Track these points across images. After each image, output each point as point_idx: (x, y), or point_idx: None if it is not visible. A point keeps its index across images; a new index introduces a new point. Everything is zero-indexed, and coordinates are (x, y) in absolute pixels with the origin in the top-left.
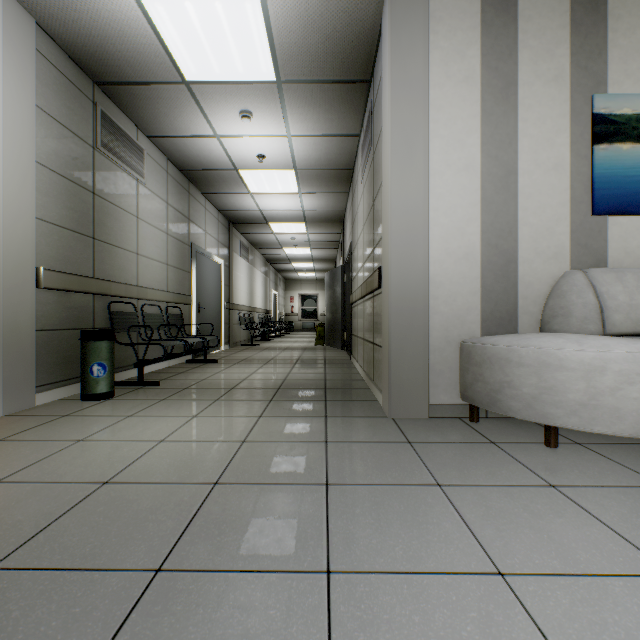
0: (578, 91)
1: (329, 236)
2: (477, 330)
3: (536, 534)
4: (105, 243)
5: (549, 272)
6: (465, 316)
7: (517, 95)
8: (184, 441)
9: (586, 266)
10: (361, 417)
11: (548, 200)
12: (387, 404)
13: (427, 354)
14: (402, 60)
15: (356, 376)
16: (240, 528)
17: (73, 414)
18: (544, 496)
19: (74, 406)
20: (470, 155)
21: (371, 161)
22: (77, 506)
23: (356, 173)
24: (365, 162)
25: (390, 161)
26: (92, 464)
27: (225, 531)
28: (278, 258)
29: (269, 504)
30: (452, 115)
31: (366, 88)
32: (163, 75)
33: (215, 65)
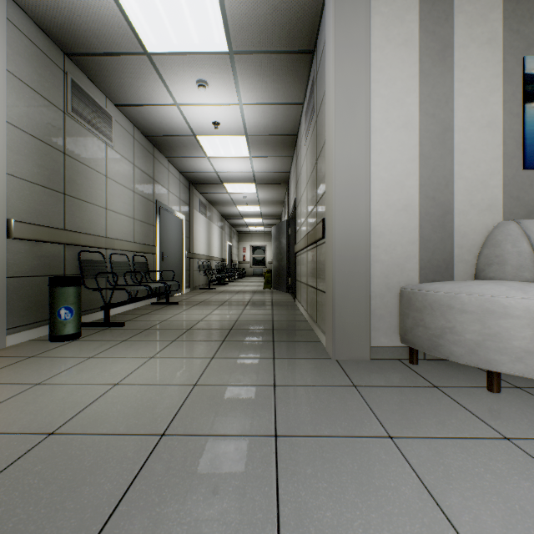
0: (510, 53)
1: (276, 195)
2: (415, 277)
3: (506, 504)
4: (75, 198)
5: (483, 223)
6: (404, 264)
7: (453, 57)
8: (138, 384)
9: (518, 217)
10: (307, 358)
11: (482, 155)
12: (331, 346)
13: (369, 300)
14: (345, 24)
15: (300, 317)
16: (183, 494)
17: (39, 355)
18: (502, 451)
19: (42, 347)
20: (409, 113)
21: (314, 124)
22: (14, 464)
23: (300, 138)
24: (308, 126)
25: (334, 119)
26: (43, 411)
27: (166, 499)
28: (232, 214)
29: (216, 461)
30: (392, 76)
31: (310, 58)
32: (126, 46)
33: (173, 36)
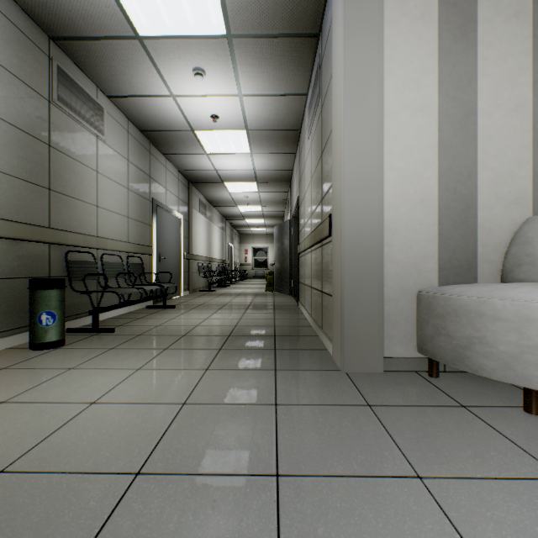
0: None
1: (278, 195)
2: (434, 279)
3: None
4: (62, 194)
5: (510, 218)
6: (421, 264)
7: (476, 32)
8: (118, 403)
9: None
10: (312, 370)
11: (509, 142)
12: (339, 356)
13: (382, 304)
14: None
15: (304, 322)
16: None
17: (13, 366)
18: None
19: (19, 356)
20: (427, 95)
21: (319, 114)
22: None
23: (303, 132)
24: (313, 117)
25: (343, 101)
26: None
27: None
28: (233, 215)
29: (200, 515)
30: (408, 53)
31: (314, 43)
32: (116, 29)
33: (166, 17)
